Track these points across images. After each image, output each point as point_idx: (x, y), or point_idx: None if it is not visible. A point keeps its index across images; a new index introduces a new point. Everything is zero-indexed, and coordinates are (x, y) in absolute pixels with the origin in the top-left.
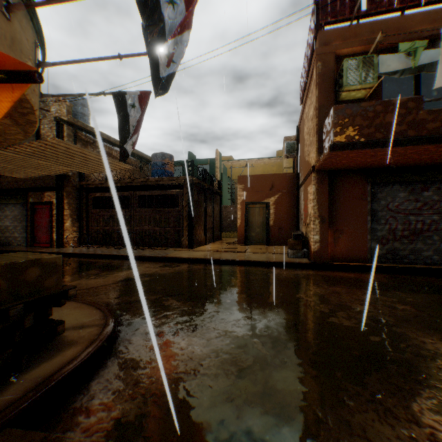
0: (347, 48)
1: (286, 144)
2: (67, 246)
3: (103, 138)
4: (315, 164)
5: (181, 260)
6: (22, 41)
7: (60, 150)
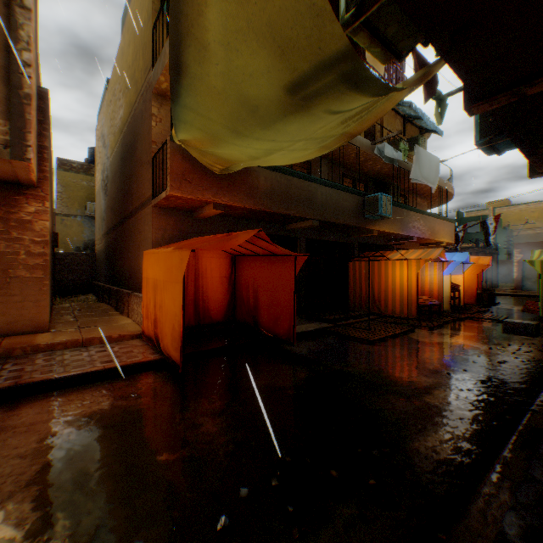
0: None
1: None
2: None
3: None
4: None
5: None
6: None
7: None
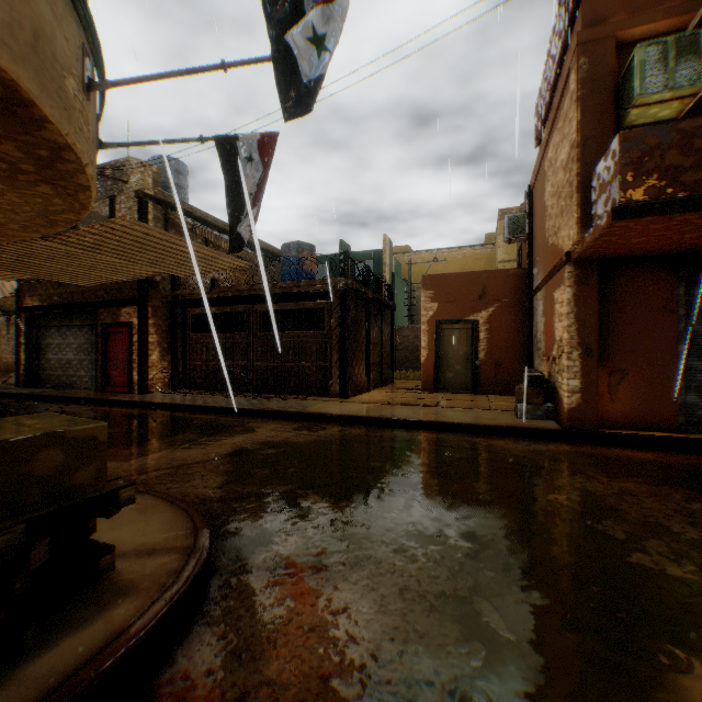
0: (640, 26)
1: (507, 219)
2: (153, 391)
3: (208, 222)
4: (571, 249)
5: (329, 418)
6: (55, 39)
7: (135, 239)
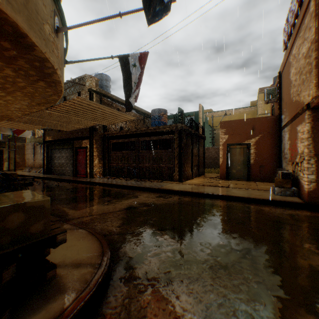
0: None
1: (266, 91)
2: (95, 177)
3: (119, 101)
4: (309, 101)
5: (173, 192)
6: (38, 4)
7: (84, 107)
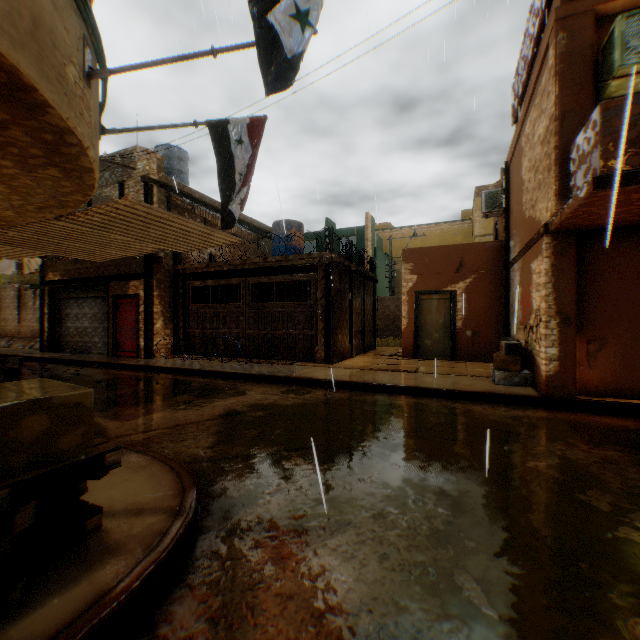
0: None
1: (484, 195)
2: (157, 356)
3: (206, 203)
4: (549, 221)
5: (315, 382)
6: (55, 28)
7: (137, 218)
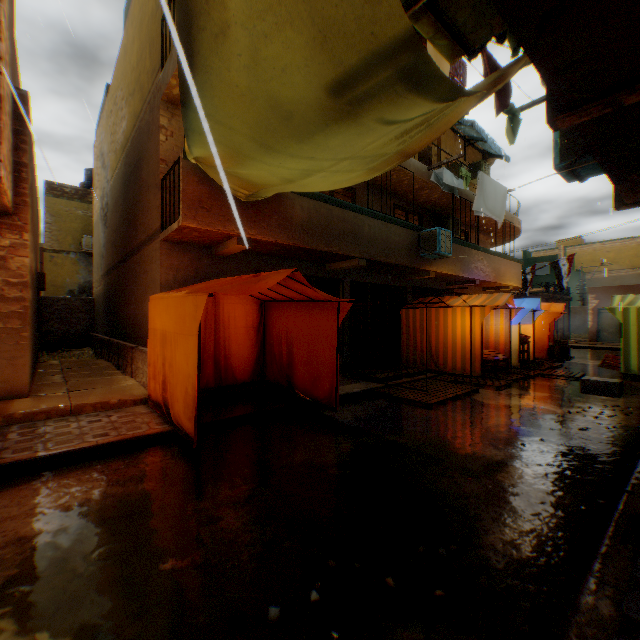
0: None
1: None
2: None
3: None
4: None
5: None
6: None
7: None
